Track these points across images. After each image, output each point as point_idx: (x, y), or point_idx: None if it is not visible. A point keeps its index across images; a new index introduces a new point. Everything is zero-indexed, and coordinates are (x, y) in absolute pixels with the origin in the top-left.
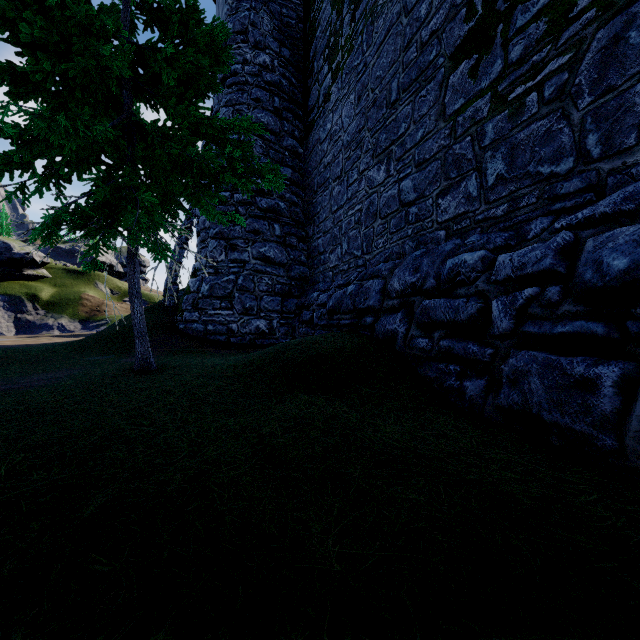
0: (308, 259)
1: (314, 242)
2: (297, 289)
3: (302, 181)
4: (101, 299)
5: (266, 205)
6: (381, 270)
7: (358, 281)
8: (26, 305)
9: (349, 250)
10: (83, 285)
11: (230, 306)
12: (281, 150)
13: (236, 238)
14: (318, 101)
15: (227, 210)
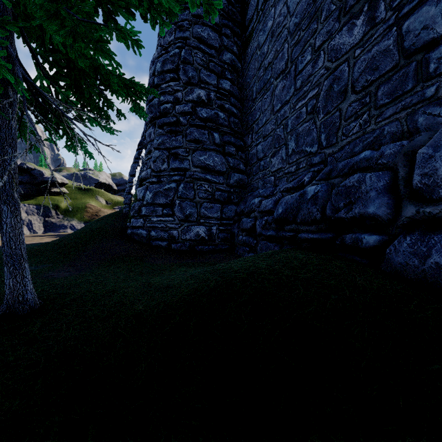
0: (246, 167)
1: (252, 149)
2: (236, 196)
3: (240, 95)
4: (99, 207)
5: (206, 115)
6: (373, 158)
7: (320, 180)
8: (51, 212)
9: (298, 148)
10: (88, 198)
11: (171, 213)
12: (220, 63)
13: (177, 147)
14: (257, 7)
15: (169, 121)
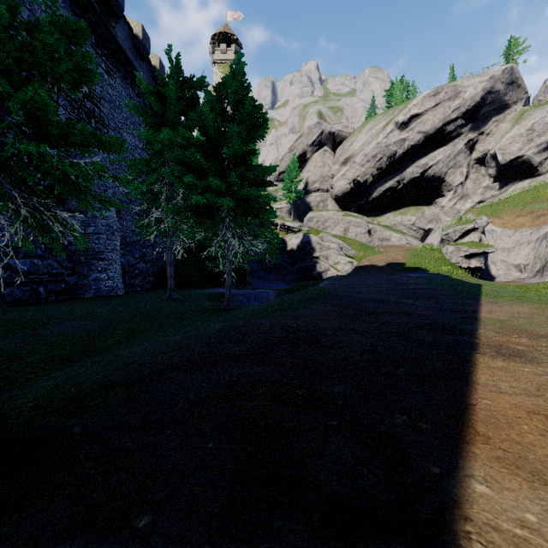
0: None
1: None
2: None
3: None
4: None
5: None
6: None
7: None
8: None
9: None
10: None
11: None
12: None
13: None
14: None
15: None
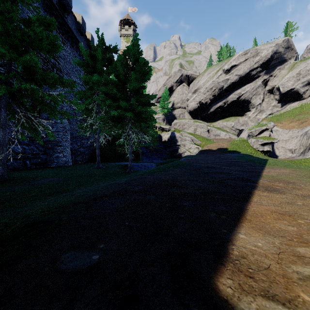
0: None
1: None
2: None
3: None
4: None
5: None
6: None
7: None
8: None
9: None
10: None
11: None
12: None
13: None
14: None
15: None
